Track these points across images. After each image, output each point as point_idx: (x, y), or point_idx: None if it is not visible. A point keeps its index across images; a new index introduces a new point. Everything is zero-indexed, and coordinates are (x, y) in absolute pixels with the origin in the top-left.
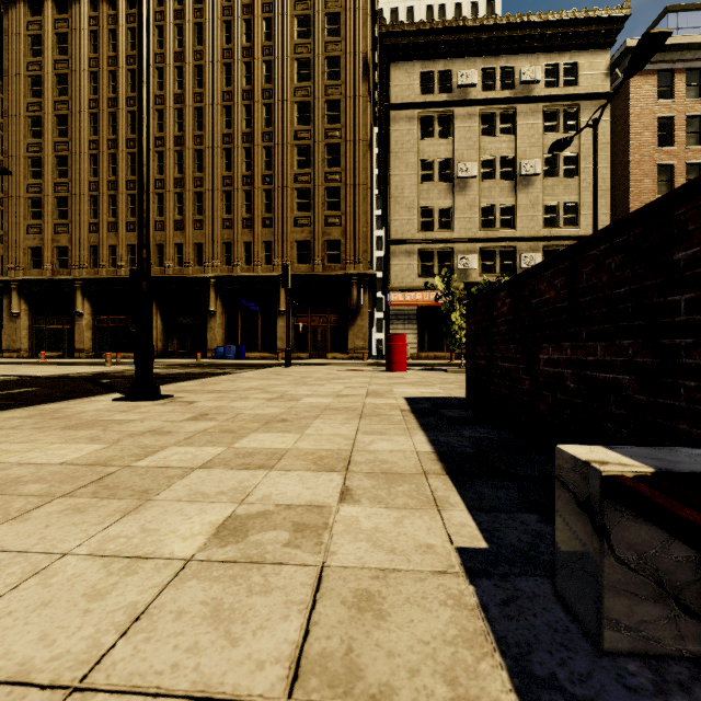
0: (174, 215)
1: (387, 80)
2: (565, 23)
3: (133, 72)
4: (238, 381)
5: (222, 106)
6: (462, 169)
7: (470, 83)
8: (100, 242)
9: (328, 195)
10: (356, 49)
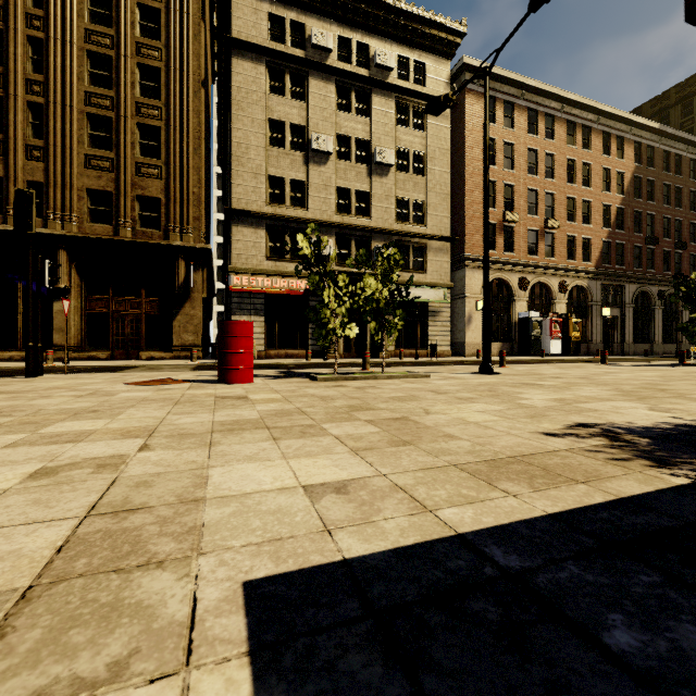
0: None
1: (227, 11)
2: (416, 18)
3: None
4: None
5: None
6: (317, 141)
7: (326, 46)
8: None
9: (141, 134)
10: None
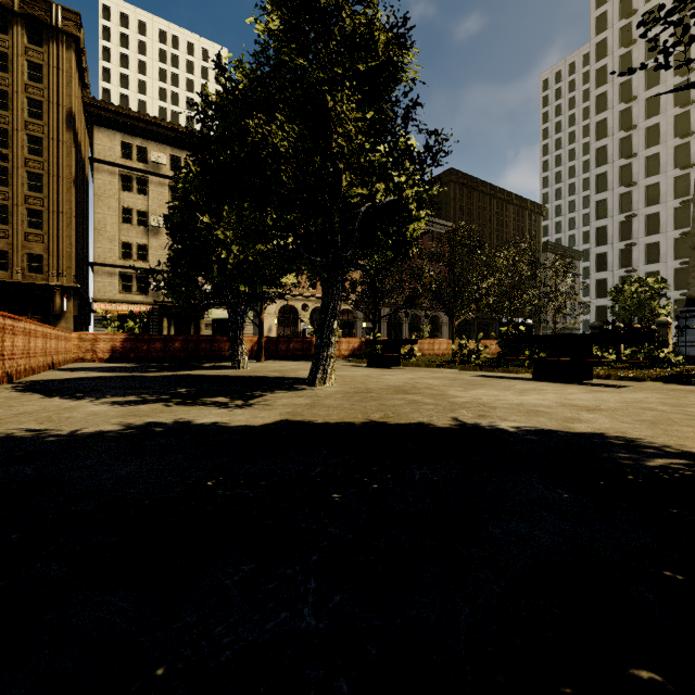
0: None
1: (93, 132)
2: None
3: None
4: None
5: None
6: (155, 220)
7: (161, 163)
8: None
9: (29, 215)
10: (60, 102)
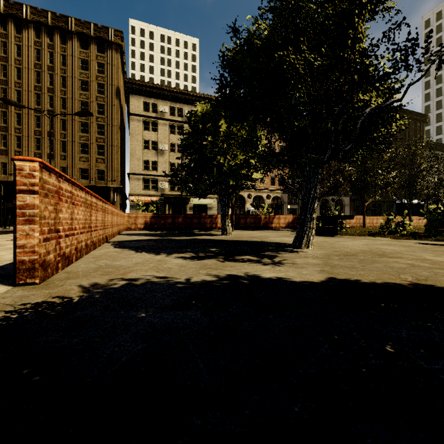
0: (0, 146)
1: (129, 98)
2: (201, 97)
3: None
4: None
5: (35, 93)
6: (162, 146)
7: (165, 111)
8: None
9: (98, 148)
10: (113, 83)
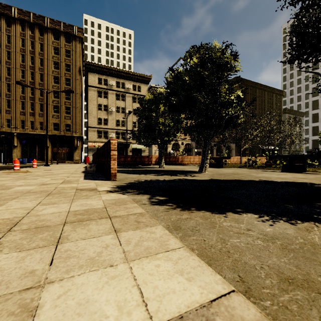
0: None
1: (87, 75)
2: (137, 76)
3: None
4: (54, 165)
5: (20, 69)
6: (110, 108)
7: (113, 85)
8: None
9: (66, 109)
10: (76, 64)
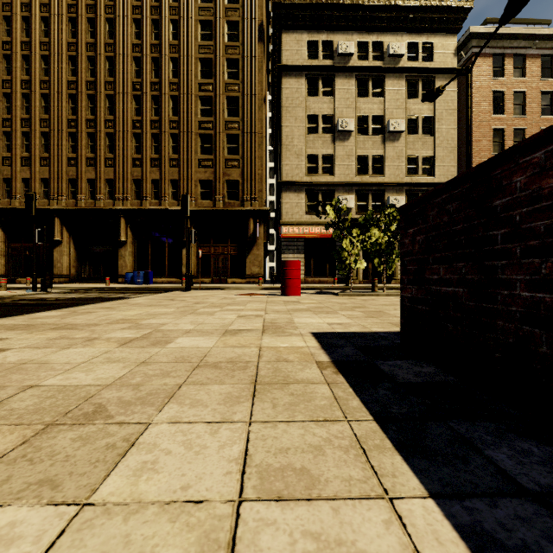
0: (86, 152)
1: (279, 46)
2: (424, 9)
3: (46, 20)
4: (117, 309)
5: (132, 57)
6: (342, 124)
7: (348, 53)
8: (13, 175)
9: (228, 141)
10: (253, 16)
